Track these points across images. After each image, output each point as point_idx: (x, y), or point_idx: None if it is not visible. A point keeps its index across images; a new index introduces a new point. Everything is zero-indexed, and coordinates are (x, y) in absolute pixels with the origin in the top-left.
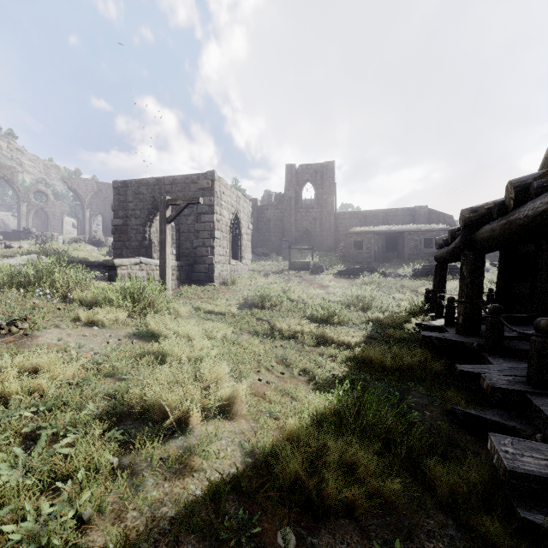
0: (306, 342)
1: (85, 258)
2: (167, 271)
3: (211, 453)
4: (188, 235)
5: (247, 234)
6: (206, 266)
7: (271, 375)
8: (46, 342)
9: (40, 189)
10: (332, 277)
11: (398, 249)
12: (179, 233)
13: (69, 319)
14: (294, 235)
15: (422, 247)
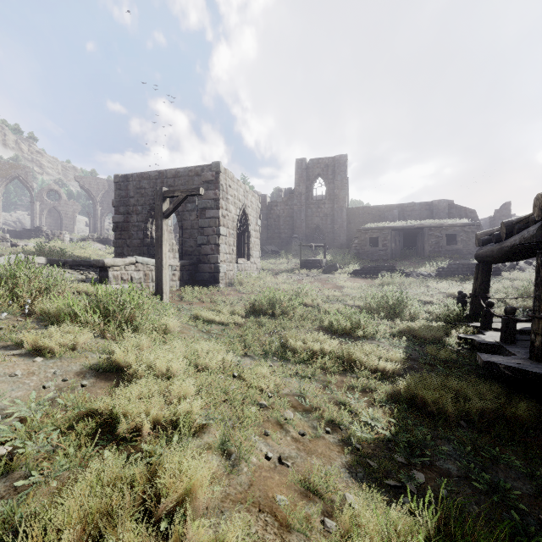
0: (328, 368)
1: (87, 256)
2: (164, 273)
3: None
4: (192, 231)
5: (256, 230)
6: (211, 266)
7: (286, 437)
8: None
9: (53, 188)
10: (347, 277)
11: (417, 246)
12: (182, 230)
13: None
14: (304, 231)
15: (444, 243)
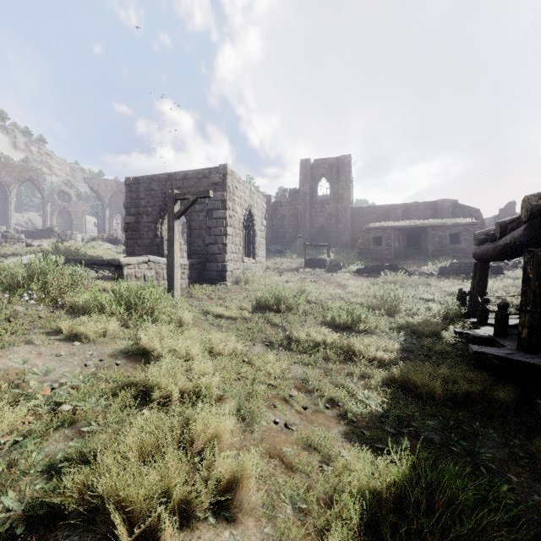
0: (329, 357)
1: (99, 256)
2: (175, 271)
3: None
4: (200, 231)
5: (261, 230)
6: (218, 264)
7: (291, 410)
8: (6, 365)
9: (63, 190)
10: (350, 276)
11: (421, 245)
12: (190, 230)
13: (44, 333)
14: (308, 231)
15: (447, 242)
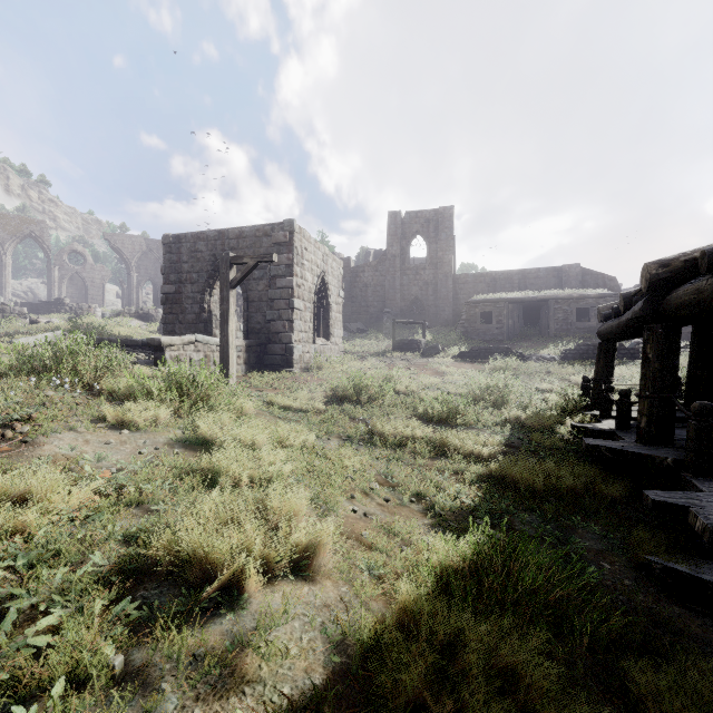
0: (418, 452)
1: (128, 335)
2: (230, 353)
3: (274, 650)
4: (260, 304)
5: (338, 303)
6: (283, 346)
7: (371, 502)
8: (53, 452)
9: (76, 249)
10: (451, 361)
11: (541, 323)
12: (247, 302)
13: (89, 419)
14: (399, 304)
15: (574, 319)
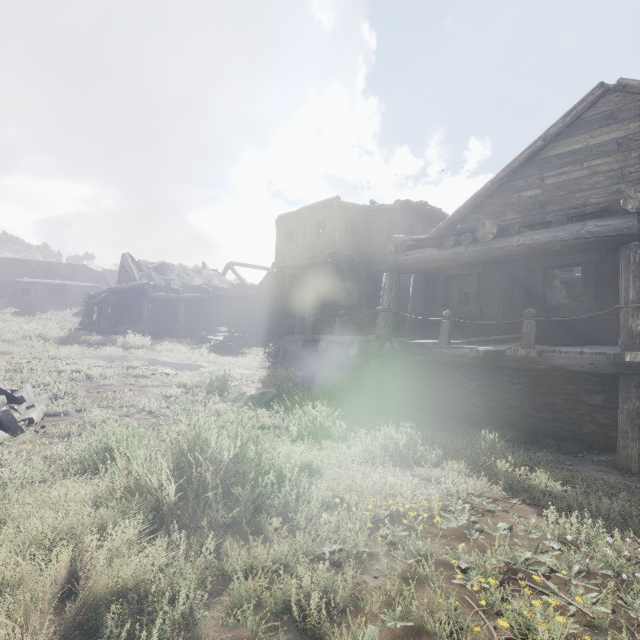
0: None
1: None
2: None
3: None
4: None
5: None
6: None
7: None
8: None
9: None
10: (11, 316)
11: (63, 297)
12: None
13: None
14: None
15: (81, 297)
